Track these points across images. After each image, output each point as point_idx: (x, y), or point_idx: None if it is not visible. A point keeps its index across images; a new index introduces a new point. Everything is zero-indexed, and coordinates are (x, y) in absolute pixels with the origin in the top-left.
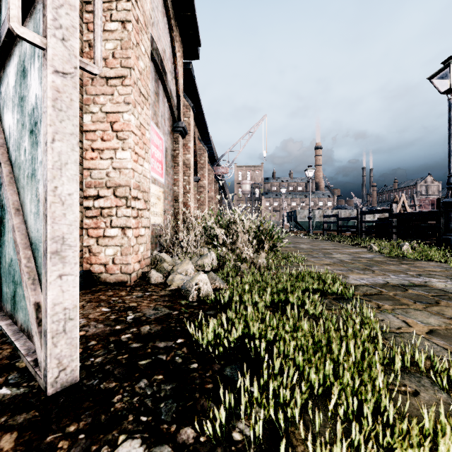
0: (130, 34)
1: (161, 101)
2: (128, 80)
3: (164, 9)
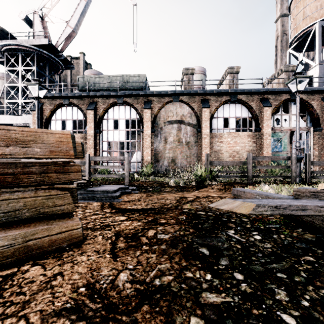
0: None
1: None
2: None
3: None
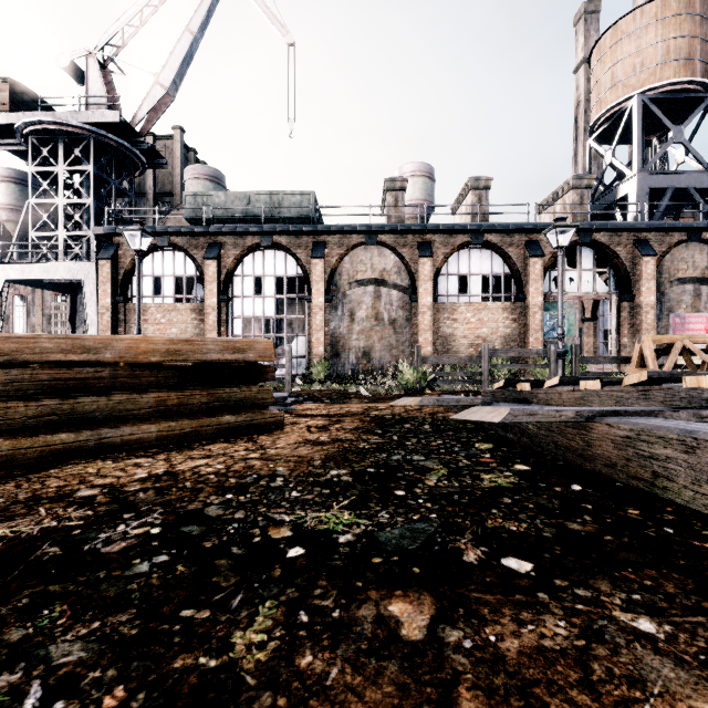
0: (642, 319)
1: (704, 295)
2: (641, 330)
3: (704, 246)
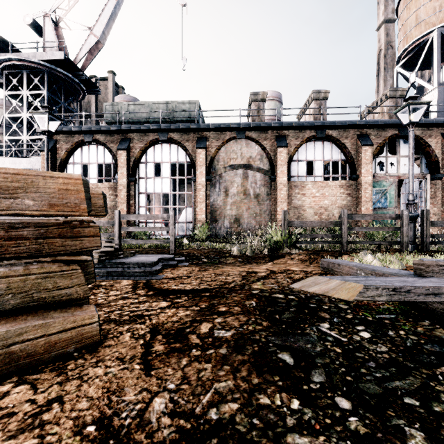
0: None
1: None
2: None
3: None
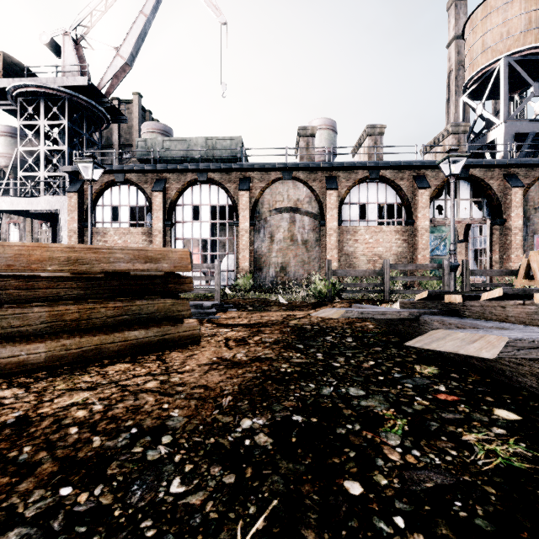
0: (511, 239)
1: None
2: (511, 248)
3: None
